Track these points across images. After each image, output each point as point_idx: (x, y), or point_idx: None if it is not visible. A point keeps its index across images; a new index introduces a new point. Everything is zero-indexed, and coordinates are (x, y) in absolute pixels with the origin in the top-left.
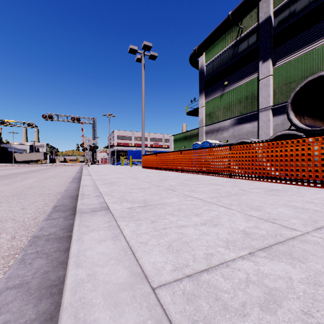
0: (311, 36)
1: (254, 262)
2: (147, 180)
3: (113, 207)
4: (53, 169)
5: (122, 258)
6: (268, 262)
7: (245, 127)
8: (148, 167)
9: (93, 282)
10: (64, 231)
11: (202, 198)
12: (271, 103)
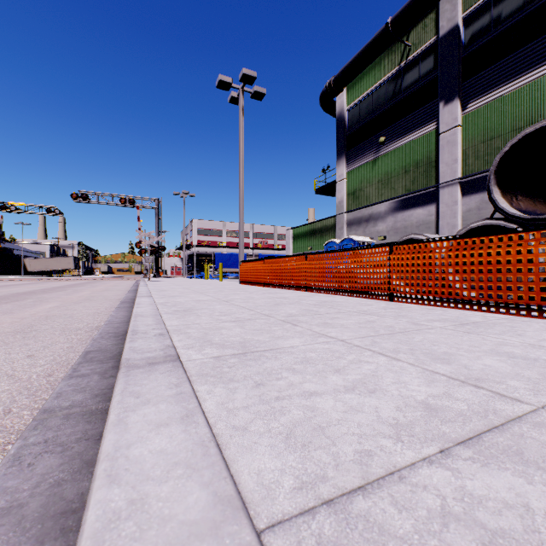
0: (528, 59)
1: (453, 472)
2: (248, 305)
3: (186, 355)
4: (90, 285)
5: (199, 463)
6: (479, 472)
7: (415, 215)
8: (249, 283)
9: (139, 519)
10: (98, 400)
11: (345, 338)
12: (458, 172)
